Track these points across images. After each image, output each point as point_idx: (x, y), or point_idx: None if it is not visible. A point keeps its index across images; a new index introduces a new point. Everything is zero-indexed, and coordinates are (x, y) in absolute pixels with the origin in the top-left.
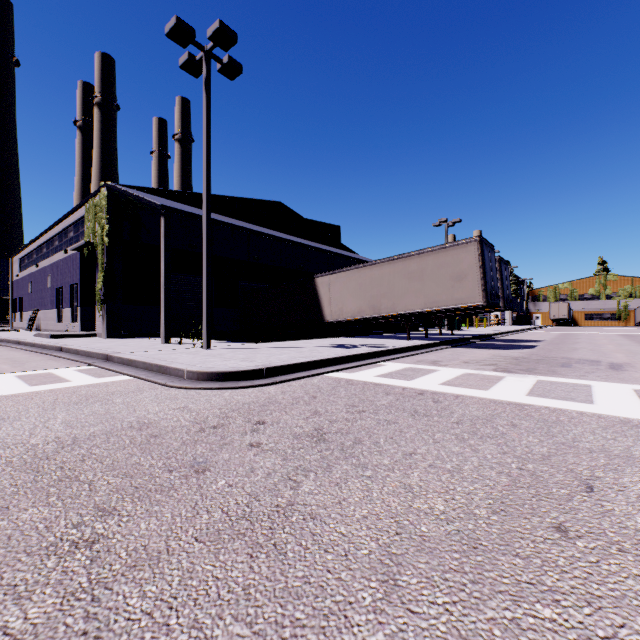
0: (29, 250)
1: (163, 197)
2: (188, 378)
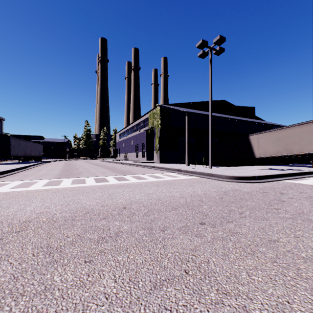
0: (123, 131)
1: (177, 106)
2: (225, 178)
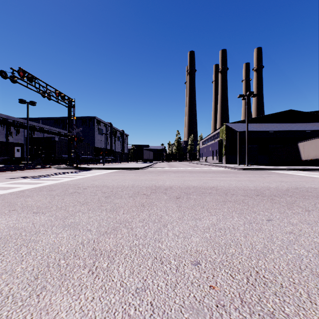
0: (204, 139)
1: (240, 123)
2: (238, 169)
